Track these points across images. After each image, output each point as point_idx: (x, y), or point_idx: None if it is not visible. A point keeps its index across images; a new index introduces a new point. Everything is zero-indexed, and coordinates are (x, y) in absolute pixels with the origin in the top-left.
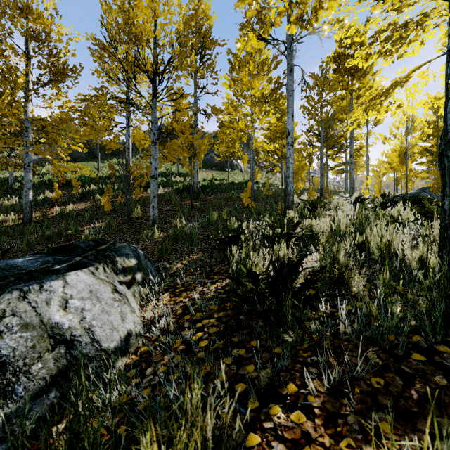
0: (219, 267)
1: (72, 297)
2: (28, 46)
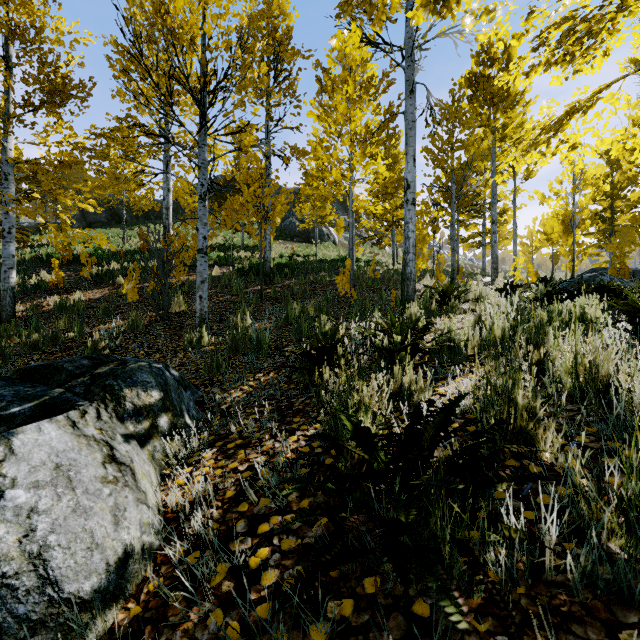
0: (302, 400)
1: (15, 484)
2: (8, 48)
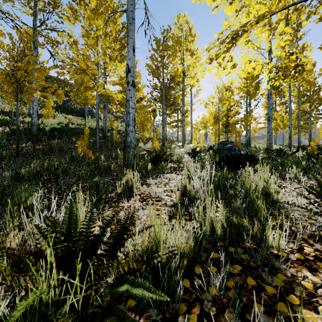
0: None
1: None
2: None
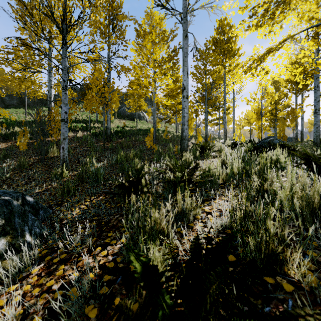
0: (117, 217)
1: None
2: None
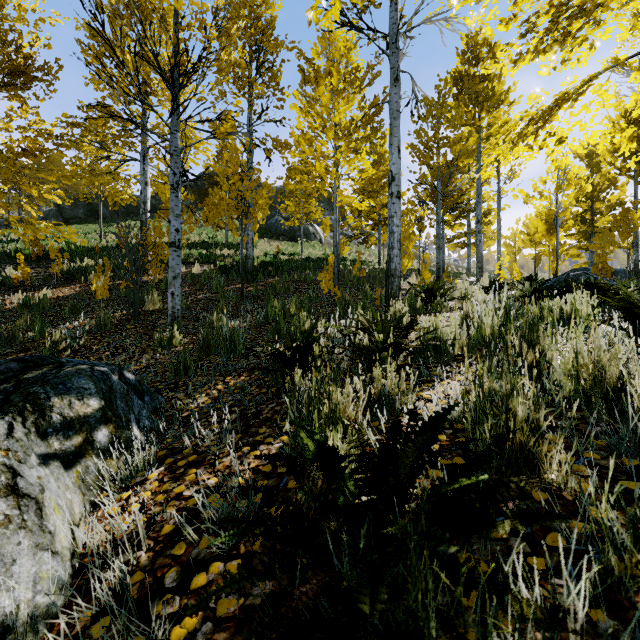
0: (272, 406)
1: None
2: None
